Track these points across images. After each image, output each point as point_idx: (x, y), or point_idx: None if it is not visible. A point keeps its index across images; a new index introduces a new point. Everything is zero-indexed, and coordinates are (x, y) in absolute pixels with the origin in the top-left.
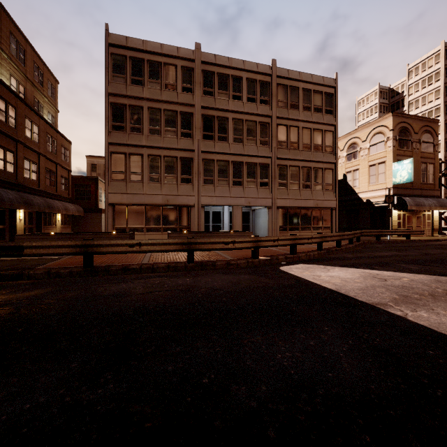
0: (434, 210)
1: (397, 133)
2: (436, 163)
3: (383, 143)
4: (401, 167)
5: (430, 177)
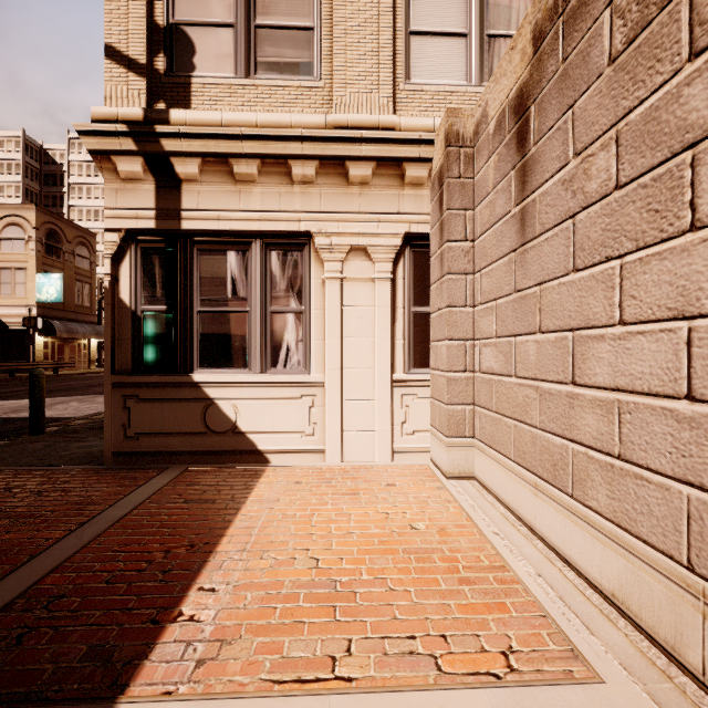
0: (92, 339)
1: (43, 234)
2: (94, 283)
3: (24, 242)
4: (50, 282)
5: (87, 299)
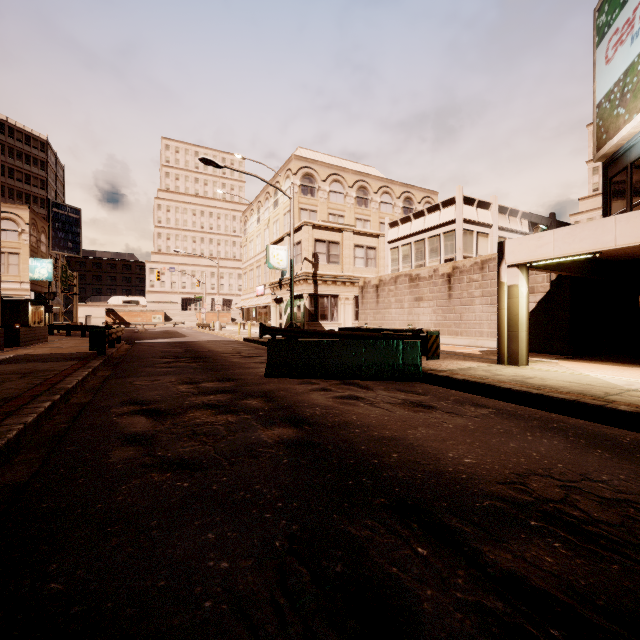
0: None
1: (31, 228)
2: None
3: (17, 233)
4: (41, 265)
5: None
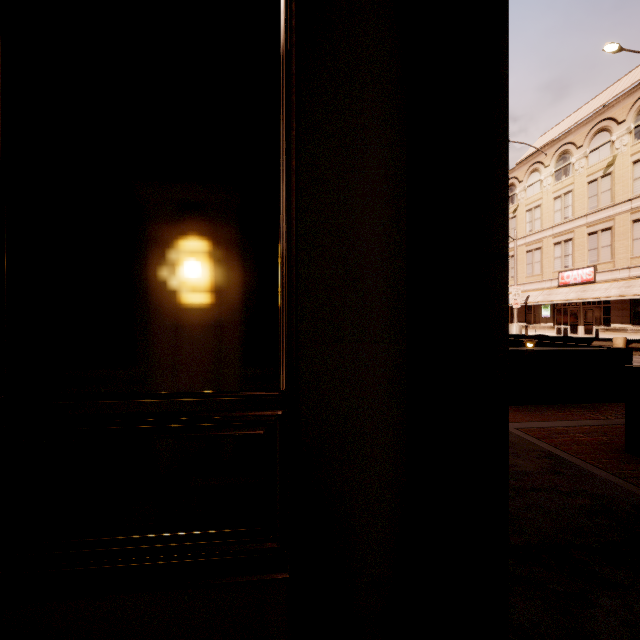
0: None
1: None
2: None
3: None
4: None
5: None
